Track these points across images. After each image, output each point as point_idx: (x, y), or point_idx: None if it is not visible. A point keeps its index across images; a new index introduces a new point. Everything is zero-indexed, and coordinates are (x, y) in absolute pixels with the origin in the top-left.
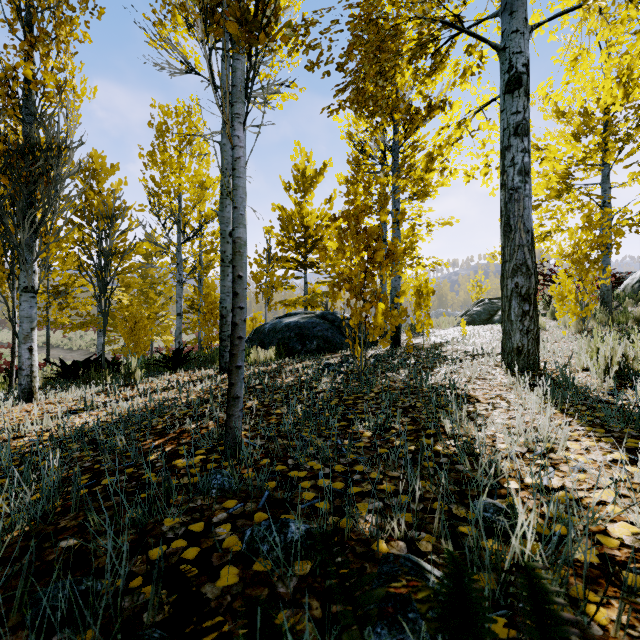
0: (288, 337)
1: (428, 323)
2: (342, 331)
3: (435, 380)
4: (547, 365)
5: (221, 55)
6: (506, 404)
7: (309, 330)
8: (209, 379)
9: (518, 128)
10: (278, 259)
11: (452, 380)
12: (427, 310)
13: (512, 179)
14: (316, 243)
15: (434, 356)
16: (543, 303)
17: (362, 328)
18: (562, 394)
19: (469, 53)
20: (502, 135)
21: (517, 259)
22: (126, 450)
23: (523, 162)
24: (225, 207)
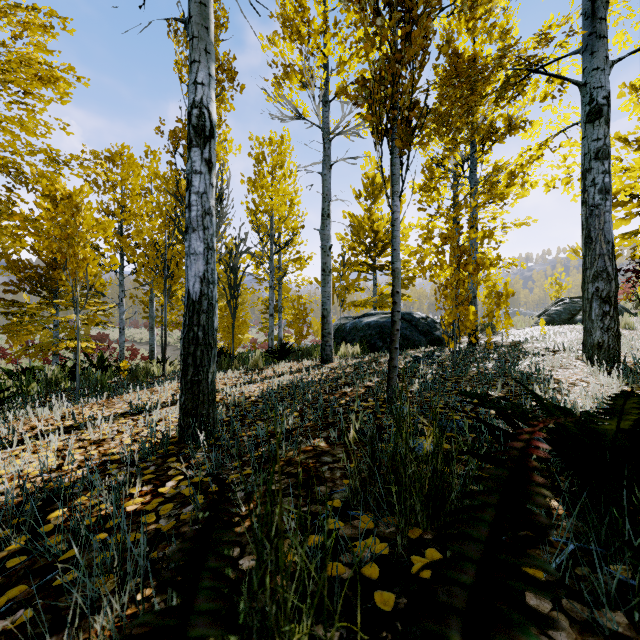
0: (369, 335)
1: (507, 322)
2: (419, 330)
3: (521, 368)
4: (627, 359)
5: (322, 101)
6: (585, 384)
7: (389, 329)
8: (317, 367)
9: (598, 153)
10: (351, 263)
11: (538, 367)
12: (506, 310)
13: (593, 197)
14: (386, 247)
15: (515, 352)
16: (636, 301)
17: (456, 326)
18: (633, 375)
19: (550, 81)
20: (583, 159)
21: (597, 266)
22: (317, 400)
23: (603, 182)
24: (326, 226)
